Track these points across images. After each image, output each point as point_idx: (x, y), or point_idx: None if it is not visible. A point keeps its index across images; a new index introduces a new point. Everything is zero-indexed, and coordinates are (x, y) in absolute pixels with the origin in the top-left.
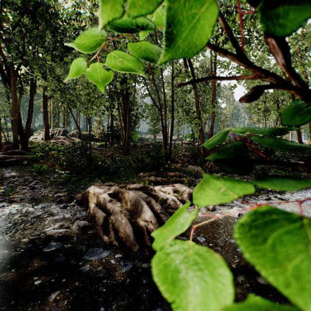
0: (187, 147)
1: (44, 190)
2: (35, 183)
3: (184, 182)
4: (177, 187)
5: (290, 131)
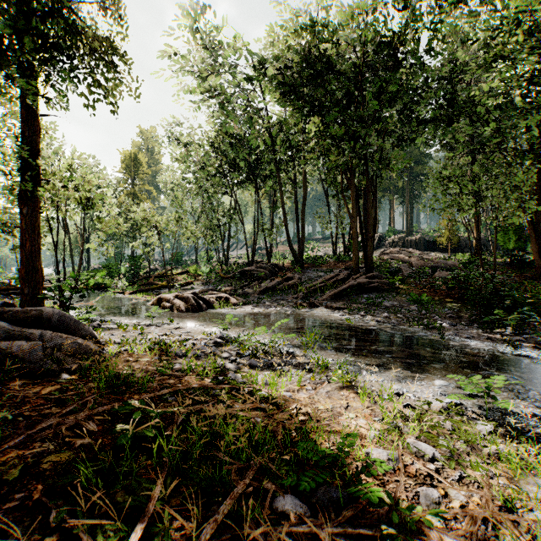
0: None
1: (471, 329)
2: (438, 318)
3: None
4: None
5: None
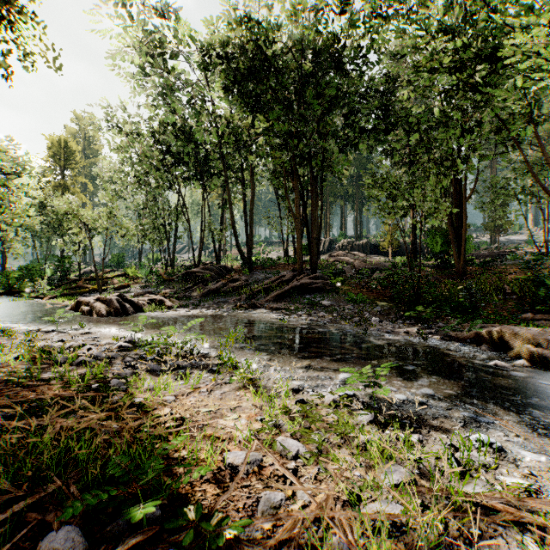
0: None
1: (395, 324)
2: (369, 316)
3: None
4: None
5: None
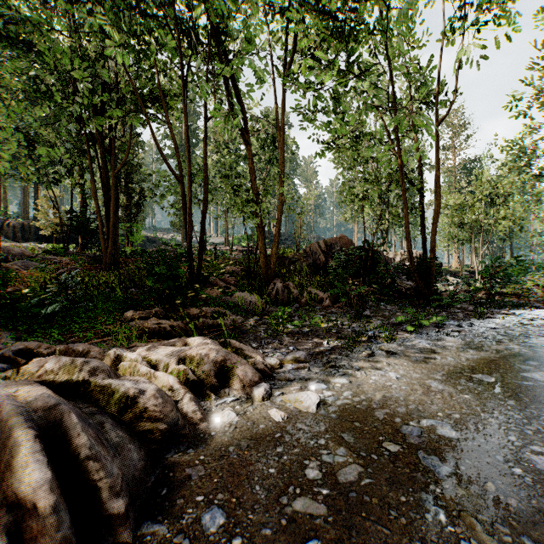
0: (240, 257)
1: None
2: None
3: (221, 328)
4: (191, 346)
5: (394, 237)
